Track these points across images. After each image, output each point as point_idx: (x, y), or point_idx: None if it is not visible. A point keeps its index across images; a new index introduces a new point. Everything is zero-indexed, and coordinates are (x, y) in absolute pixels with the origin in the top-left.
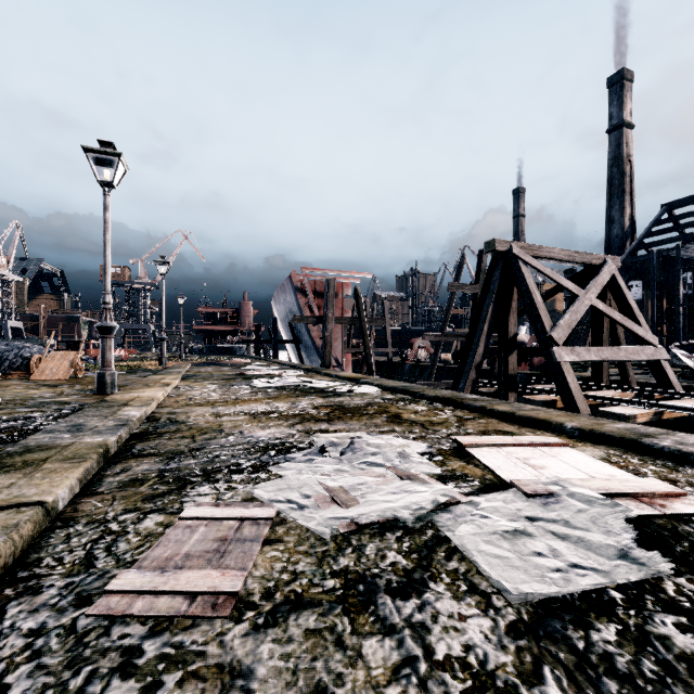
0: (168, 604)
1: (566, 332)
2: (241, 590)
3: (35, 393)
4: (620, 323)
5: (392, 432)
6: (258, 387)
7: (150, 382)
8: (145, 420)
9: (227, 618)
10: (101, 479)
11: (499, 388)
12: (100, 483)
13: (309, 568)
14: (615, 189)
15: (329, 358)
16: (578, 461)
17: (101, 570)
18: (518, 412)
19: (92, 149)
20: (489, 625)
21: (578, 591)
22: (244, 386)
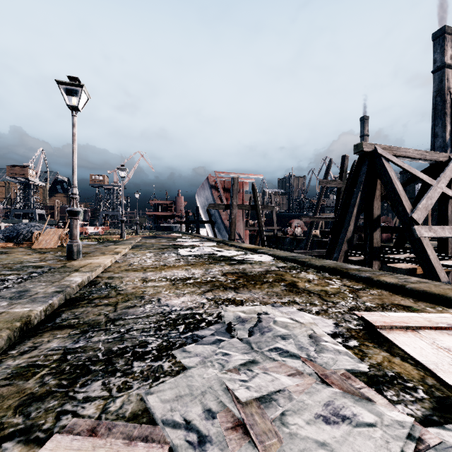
0: None
1: (424, 213)
2: None
3: (27, 258)
4: None
5: (293, 303)
6: (182, 255)
7: (106, 250)
8: (87, 284)
9: None
10: None
11: (365, 257)
12: None
13: None
14: (438, 112)
15: (233, 233)
16: None
17: None
18: (408, 285)
19: (63, 82)
20: None
21: None
22: (172, 254)
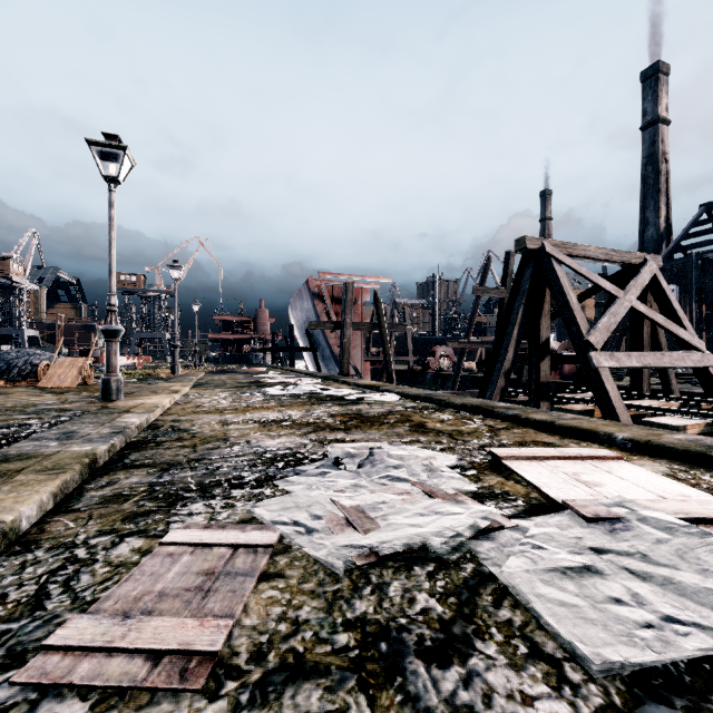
0: (123, 668)
1: (604, 336)
2: (223, 647)
3: (38, 399)
4: (664, 327)
5: (416, 442)
6: (271, 395)
7: (158, 389)
8: (146, 428)
9: (198, 692)
10: (81, 494)
11: (530, 397)
12: (79, 498)
13: (315, 616)
14: (649, 188)
15: (347, 365)
16: (639, 477)
17: (49, 614)
18: (558, 421)
19: (96, 141)
20: (567, 712)
21: (683, 659)
22: (257, 394)
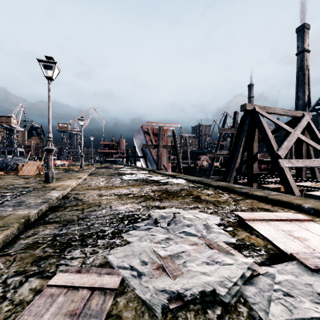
0: None
1: (285, 151)
2: None
3: (16, 182)
4: (314, 147)
5: (196, 208)
6: (124, 179)
7: (72, 176)
8: (61, 198)
9: None
10: (15, 242)
11: (248, 181)
12: (13, 245)
13: None
14: (300, 82)
15: (160, 165)
16: None
17: None
18: (269, 196)
19: (42, 60)
20: None
21: None
22: (118, 179)
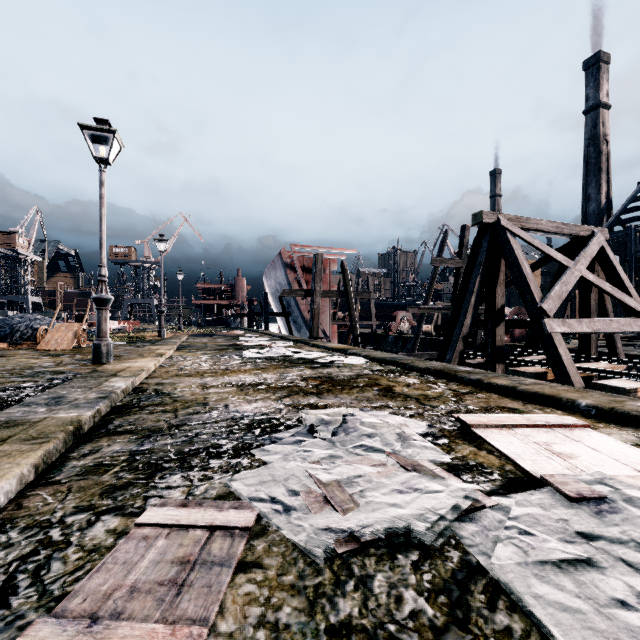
0: None
1: (557, 303)
2: None
3: (36, 362)
4: (611, 294)
5: (385, 407)
6: (248, 358)
7: (145, 352)
8: (132, 391)
9: None
10: (63, 463)
11: (486, 360)
12: (61, 468)
13: (296, 619)
14: (591, 167)
15: (316, 330)
16: (611, 448)
17: (13, 613)
18: (520, 386)
19: (88, 126)
20: None
21: None
22: (235, 356)
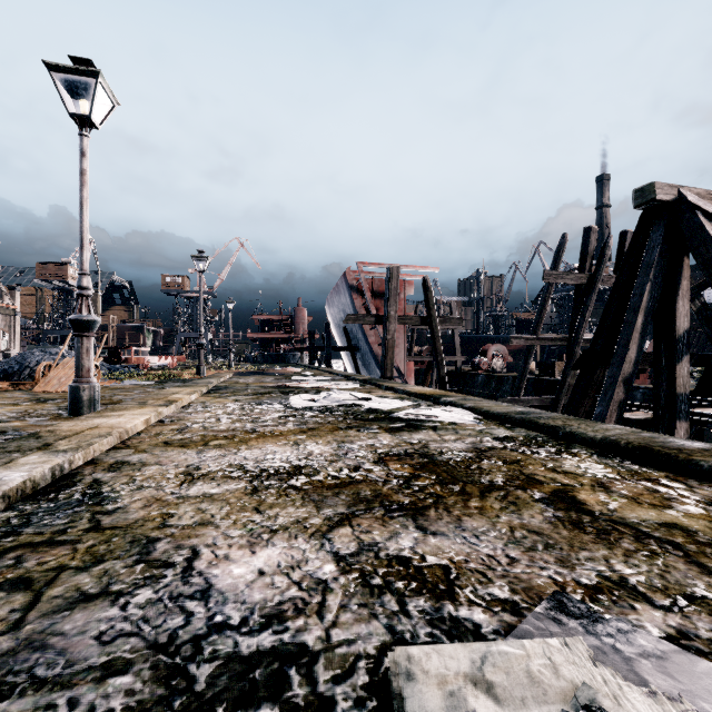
0: None
1: None
2: None
3: (0, 411)
4: None
5: (626, 594)
6: (294, 408)
7: (154, 397)
8: (44, 486)
9: None
10: None
11: (656, 414)
12: None
13: None
14: None
15: (390, 367)
16: None
17: None
18: None
19: (58, 65)
20: None
21: None
22: (276, 405)
